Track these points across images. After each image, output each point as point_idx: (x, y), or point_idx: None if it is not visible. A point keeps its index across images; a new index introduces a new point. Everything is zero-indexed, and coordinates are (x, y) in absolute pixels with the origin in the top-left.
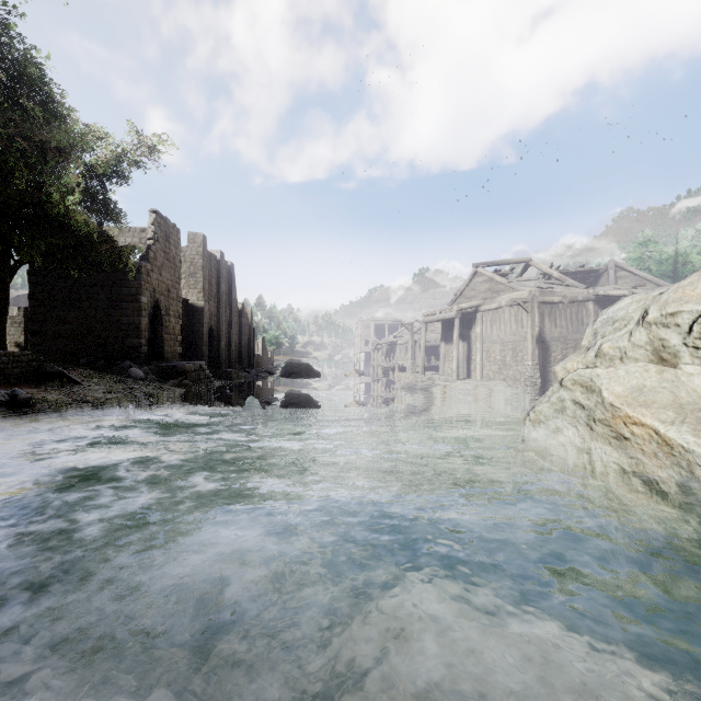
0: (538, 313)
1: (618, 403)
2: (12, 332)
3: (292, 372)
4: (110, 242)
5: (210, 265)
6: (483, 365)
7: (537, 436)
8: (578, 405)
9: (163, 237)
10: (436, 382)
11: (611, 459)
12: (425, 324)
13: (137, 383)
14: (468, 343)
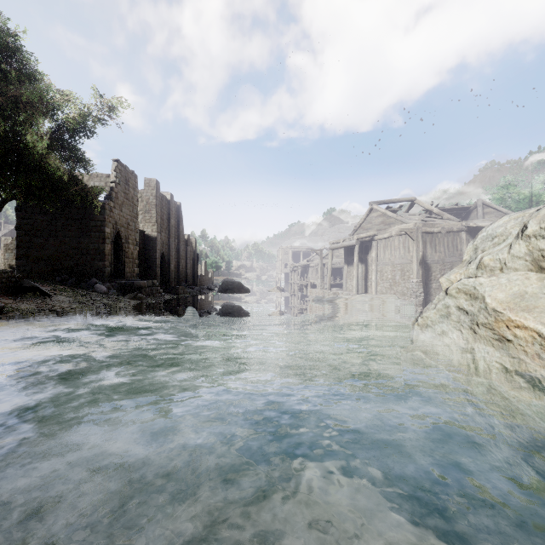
0: (421, 241)
1: (500, 308)
2: (6, 257)
3: (227, 289)
4: (79, 184)
5: (162, 204)
6: (377, 282)
7: (424, 338)
8: (462, 311)
9: (123, 181)
10: (339, 296)
11: (494, 359)
12: (331, 250)
13: (100, 296)
14: (365, 265)
